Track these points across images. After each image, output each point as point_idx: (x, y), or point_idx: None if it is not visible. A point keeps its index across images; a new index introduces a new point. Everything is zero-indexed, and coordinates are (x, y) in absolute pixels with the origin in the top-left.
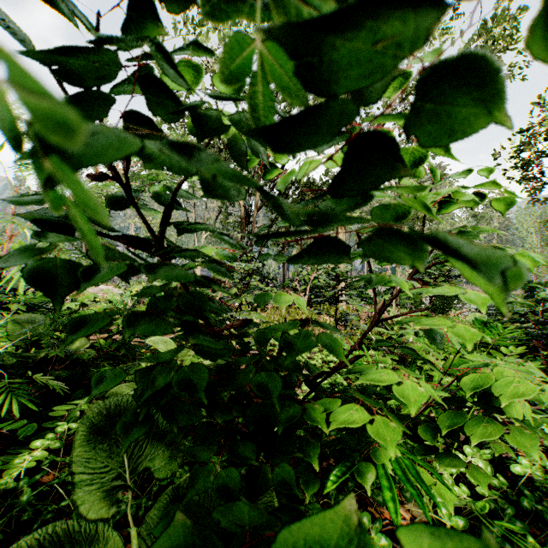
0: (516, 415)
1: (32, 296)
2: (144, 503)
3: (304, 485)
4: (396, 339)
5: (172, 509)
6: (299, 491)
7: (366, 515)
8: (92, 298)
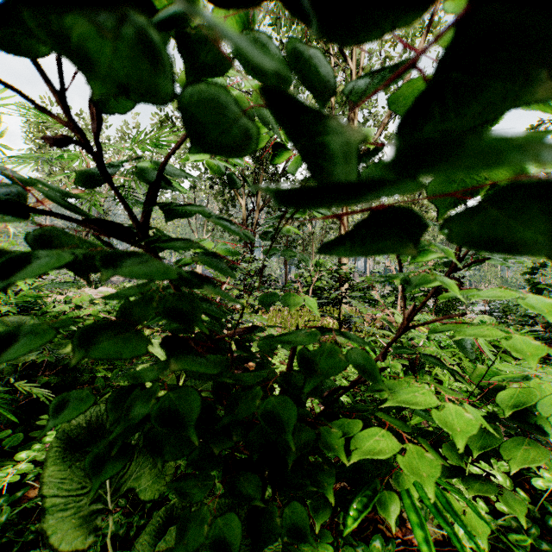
0: (548, 429)
1: (13, 297)
2: (136, 522)
3: (312, 509)
4: (406, 343)
5: (157, 550)
6: (309, 531)
7: (378, 538)
8: (86, 300)
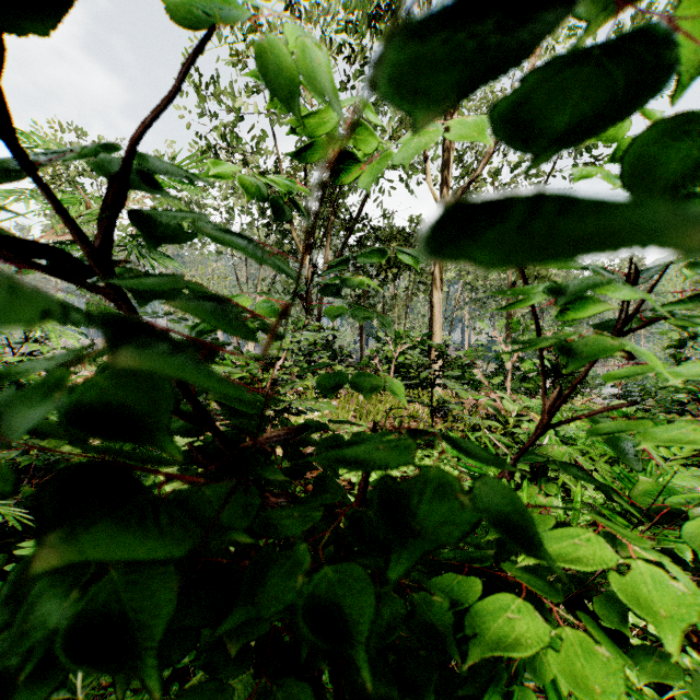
0: None
1: None
2: None
3: None
4: (525, 440)
5: None
6: None
7: None
8: None
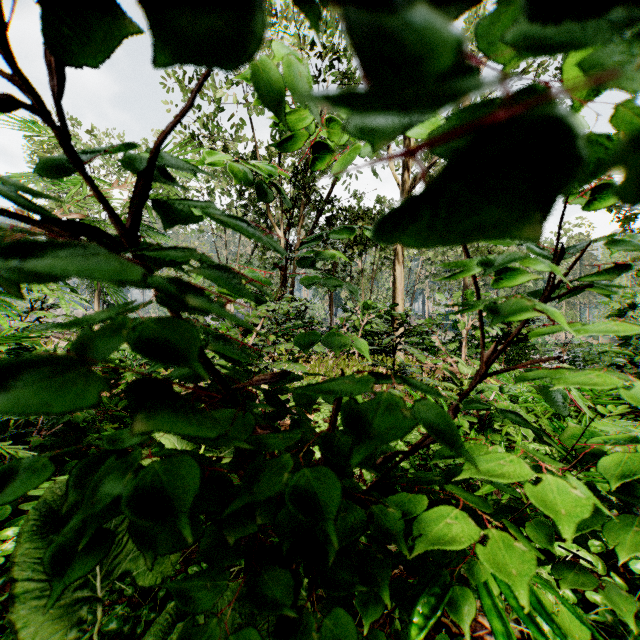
0: None
1: None
2: (144, 616)
3: (360, 605)
4: (474, 396)
5: None
6: None
7: (444, 638)
8: None
